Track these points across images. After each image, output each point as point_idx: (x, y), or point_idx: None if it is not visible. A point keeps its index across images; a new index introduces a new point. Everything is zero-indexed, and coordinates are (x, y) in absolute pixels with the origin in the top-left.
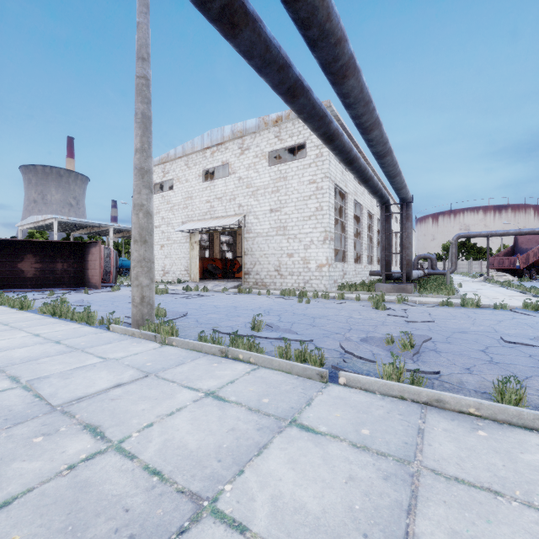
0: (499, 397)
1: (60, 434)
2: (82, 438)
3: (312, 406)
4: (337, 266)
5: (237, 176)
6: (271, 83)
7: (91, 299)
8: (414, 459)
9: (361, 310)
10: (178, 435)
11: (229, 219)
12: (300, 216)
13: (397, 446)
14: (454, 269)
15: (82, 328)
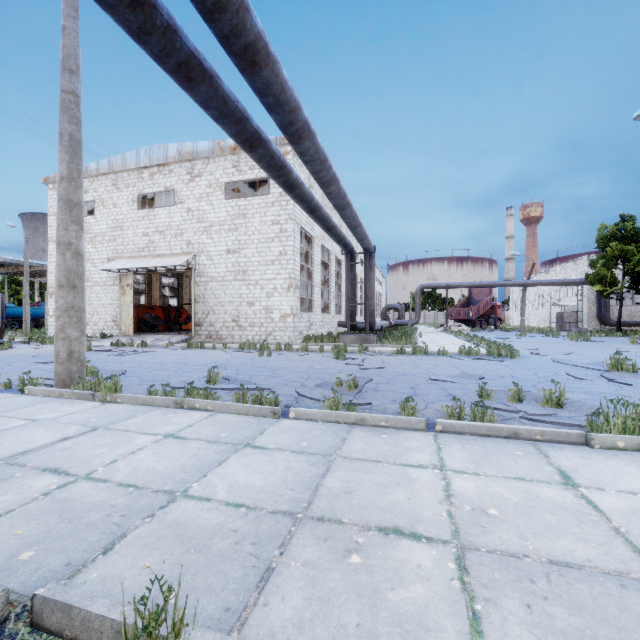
0: (402, 413)
1: (18, 478)
2: (45, 477)
3: (265, 434)
4: (303, 316)
5: (185, 207)
6: (229, 132)
7: None
8: (334, 453)
9: (323, 361)
10: (144, 464)
11: (175, 258)
12: (262, 259)
13: (324, 449)
14: (418, 320)
15: None
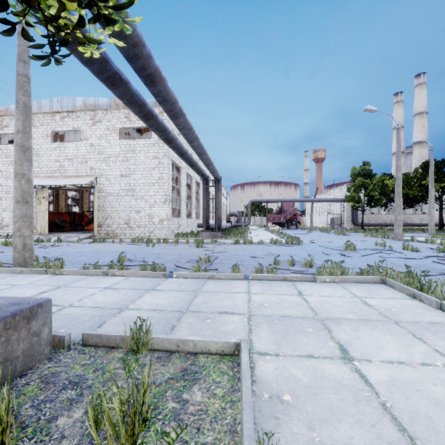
0: (233, 272)
1: None
2: None
3: (161, 285)
4: (174, 220)
5: (89, 142)
6: (133, 111)
7: None
8: (198, 290)
9: (189, 248)
10: (99, 300)
11: (81, 179)
12: (146, 182)
13: (193, 289)
14: (249, 223)
15: None
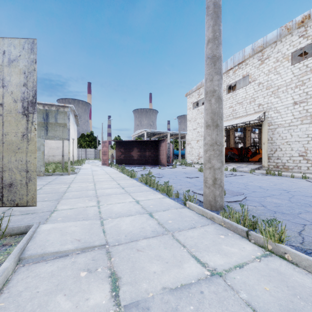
0: None
1: None
2: None
3: None
4: None
5: (256, 82)
6: None
7: (163, 173)
8: None
9: None
10: None
11: (250, 116)
12: None
13: None
14: None
15: (165, 200)
